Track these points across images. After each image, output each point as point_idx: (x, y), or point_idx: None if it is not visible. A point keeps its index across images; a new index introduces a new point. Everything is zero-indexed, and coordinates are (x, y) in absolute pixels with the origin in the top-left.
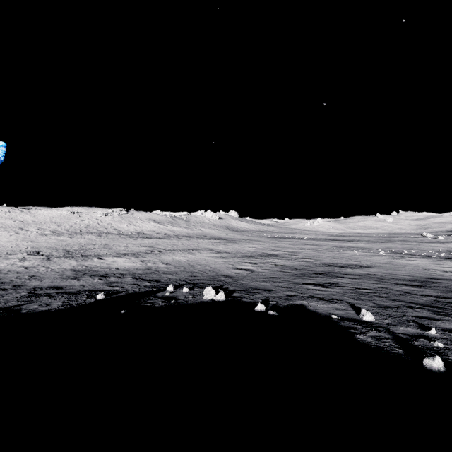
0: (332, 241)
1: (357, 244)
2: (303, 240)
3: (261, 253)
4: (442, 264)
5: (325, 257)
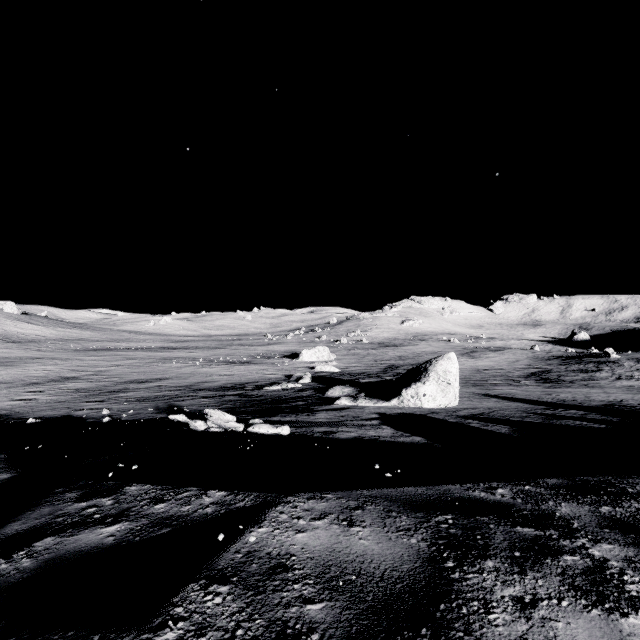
0: (165, 351)
1: (190, 352)
2: (128, 352)
3: (55, 377)
4: (230, 369)
5: (136, 373)
